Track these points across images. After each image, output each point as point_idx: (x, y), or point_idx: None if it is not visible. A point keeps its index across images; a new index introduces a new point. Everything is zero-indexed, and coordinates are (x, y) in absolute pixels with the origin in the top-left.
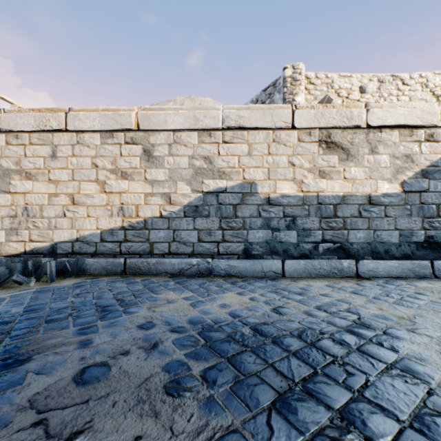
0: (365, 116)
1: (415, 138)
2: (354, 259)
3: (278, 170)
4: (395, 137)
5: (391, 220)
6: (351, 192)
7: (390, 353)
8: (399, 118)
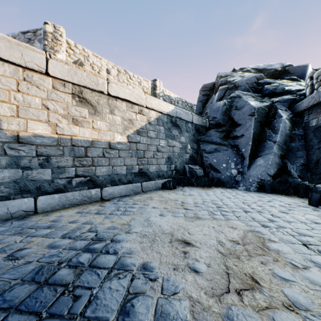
0: (107, 87)
1: (134, 110)
2: (100, 187)
3: (30, 110)
4: (124, 106)
5: (122, 159)
6: (98, 139)
7: (113, 257)
8: (126, 95)
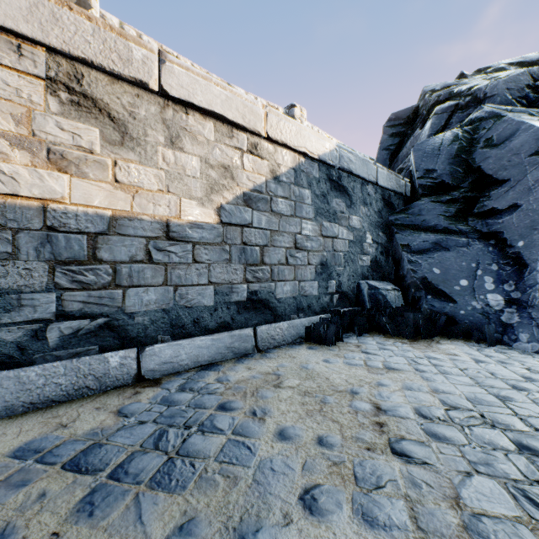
0: (158, 71)
1: (236, 142)
2: (138, 345)
3: None
4: (209, 131)
5: (203, 269)
6: (131, 212)
7: None
8: (214, 100)
